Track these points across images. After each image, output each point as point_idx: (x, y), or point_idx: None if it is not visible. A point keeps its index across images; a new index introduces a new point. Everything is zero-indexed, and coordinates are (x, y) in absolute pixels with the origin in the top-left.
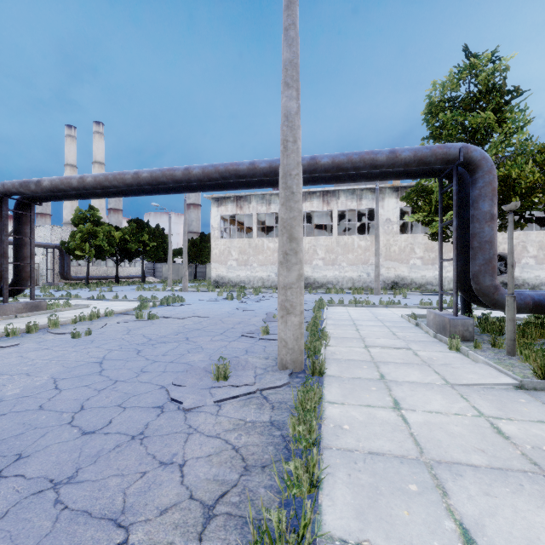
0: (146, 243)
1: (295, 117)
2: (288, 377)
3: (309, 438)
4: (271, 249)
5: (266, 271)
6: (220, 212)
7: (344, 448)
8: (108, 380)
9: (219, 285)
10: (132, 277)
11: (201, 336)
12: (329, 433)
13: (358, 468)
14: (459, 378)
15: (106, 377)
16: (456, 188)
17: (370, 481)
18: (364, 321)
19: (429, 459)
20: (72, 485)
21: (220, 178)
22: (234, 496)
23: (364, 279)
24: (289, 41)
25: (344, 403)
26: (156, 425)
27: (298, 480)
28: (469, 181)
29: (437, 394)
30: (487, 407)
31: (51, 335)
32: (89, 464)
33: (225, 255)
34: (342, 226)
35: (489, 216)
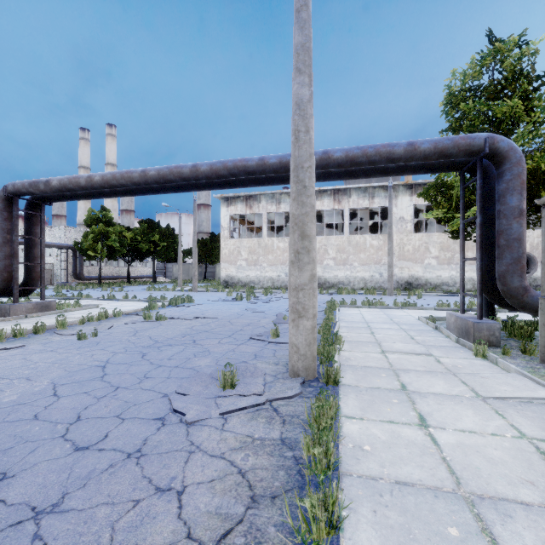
0: (157, 243)
1: (308, 106)
2: (300, 386)
3: (328, 470)
4: (281, 248)
5: (276, 271)
6: (230, 212)
7: (366, 475)
8: (109, 386)
9: (228, 285)
10: (143, 277)
11: (208, 339)
12: (348, 456)
13: (384, 503)
14: (491, 390)
15: (108, 383)
16: (481, 182)
17: (401, 521)
18: (379, 323)
19: (469, 493)
20: (56, 516)
21: (229, 175)
22: (239, 536)
23: (377, 279)
24: (300, 23)
25: (363, 418)
26: (155, 441)
27: (314, 520)
28: (494, 175)
29: (467, 409)
30: (528, 426)
31: (58, 337)
32: (78, 488)
33: (234, 255)
34: (353, 226)
35: (517, 212)
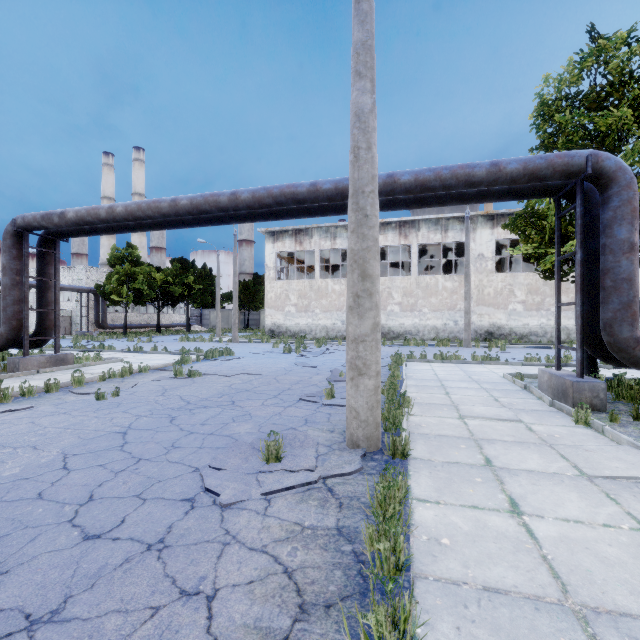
0: (192, 285)
1: (370, 117)
2: (360, 460)
3: (398, 577)
4: (336, 292)
5: (331, 318)
6: (277, 249)
7: (446, 578)
8: (130, 457)
9: (275, 335)
10: (176, 325)
11: (250, 400)
12: (422, 552)
13: (470, 617)
14: (598, 467)
15: (128, 454)
16: (581, 210)
17: None
18: (455, 382)
19: (579, 605)
20: (54, 626)
21: (275, 204)
22: None
23: (451, 328)
24: (361, 16)
25: (439, 501)
26: (182, 528)
27: None
28: (597, 201)
29: (570, 491)
30: None
31: (73, 396)
32: (84, 590)
33: (282, 300)
34: (423, 265)
35: (627, 246)
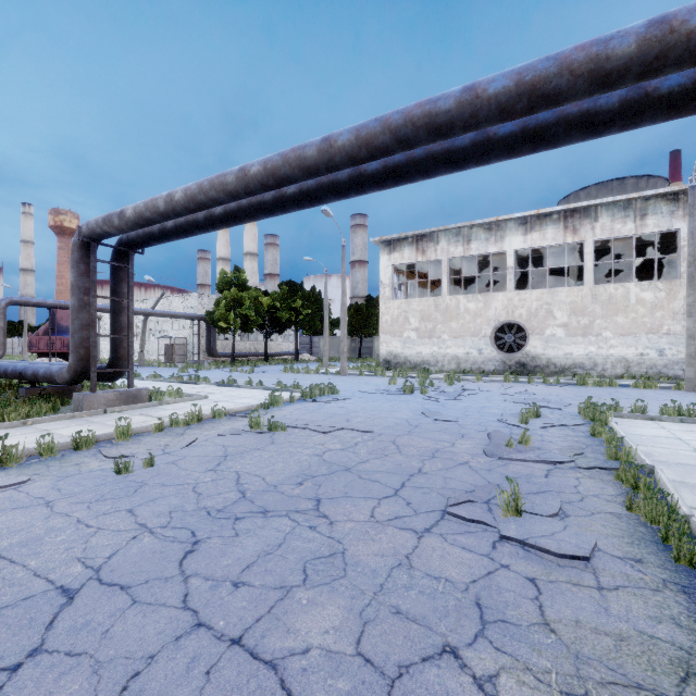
0: (299, 310)
1: None
2: None
3: None
4: (471, 311)
5: (464, 346)
6: (393, 261)
7: None
8: None
9: (391, 367)
10: (284, 353)
11: (349, 498)
12: None
13: None
14: None
15: None
16: None
17: None
18: None
19: None
20: None
21: (394, 143)
22: None
23: (652, 361)
24: None
25: None
26: None
27: None
28: None
29: None
30: None
31: (98, 460)
32: None
33: (399, 323)
34: None
35: None
